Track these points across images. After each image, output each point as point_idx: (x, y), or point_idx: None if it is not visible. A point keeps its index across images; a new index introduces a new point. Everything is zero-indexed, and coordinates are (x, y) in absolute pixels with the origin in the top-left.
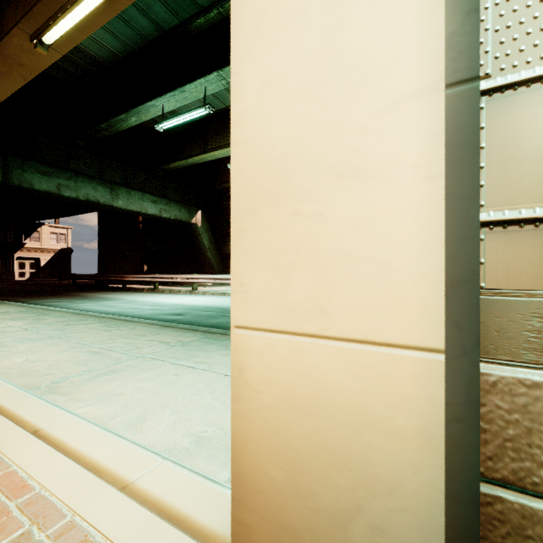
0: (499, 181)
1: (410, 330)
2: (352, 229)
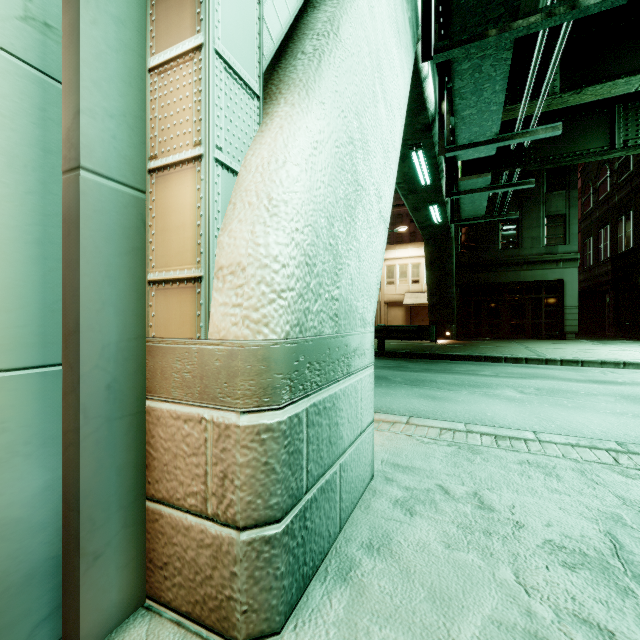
0: (161, 247)
1: None
2: None
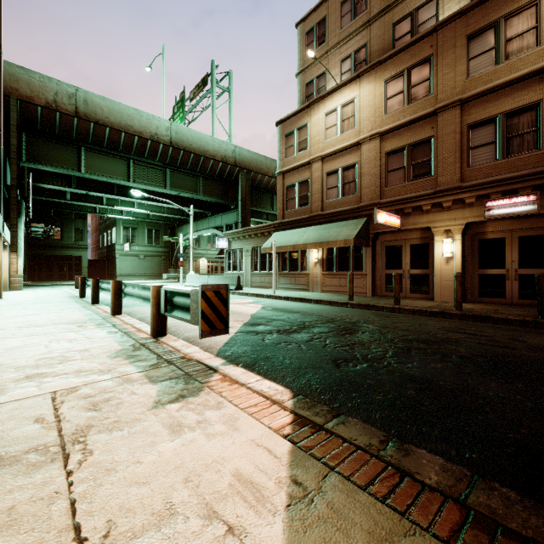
0: (13, 269)
1: (7, 275)
2: (5, 272)
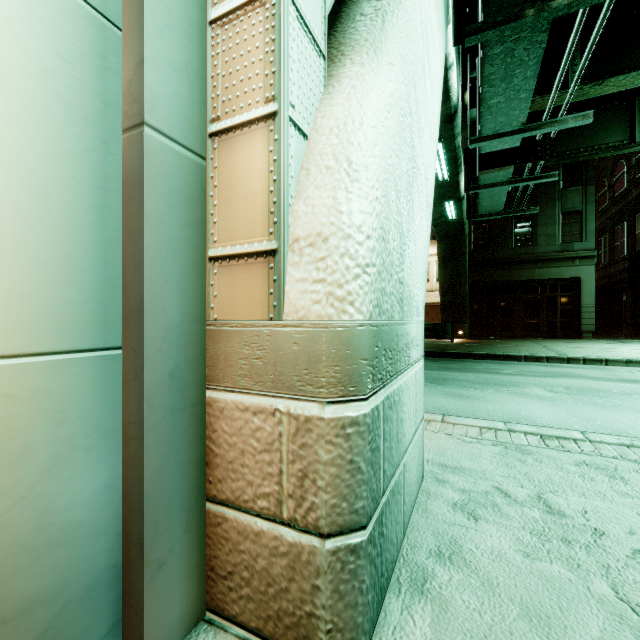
0: (225, 219)
1: None
2: None
